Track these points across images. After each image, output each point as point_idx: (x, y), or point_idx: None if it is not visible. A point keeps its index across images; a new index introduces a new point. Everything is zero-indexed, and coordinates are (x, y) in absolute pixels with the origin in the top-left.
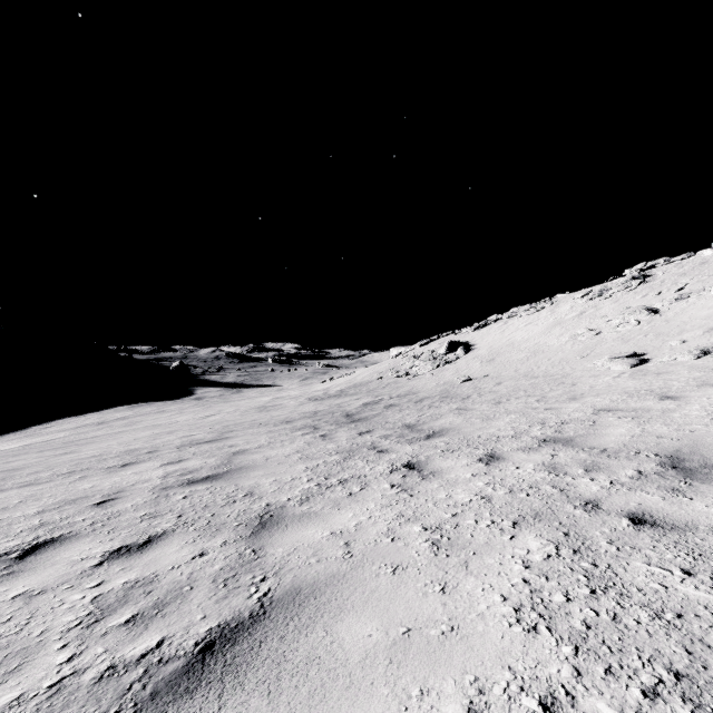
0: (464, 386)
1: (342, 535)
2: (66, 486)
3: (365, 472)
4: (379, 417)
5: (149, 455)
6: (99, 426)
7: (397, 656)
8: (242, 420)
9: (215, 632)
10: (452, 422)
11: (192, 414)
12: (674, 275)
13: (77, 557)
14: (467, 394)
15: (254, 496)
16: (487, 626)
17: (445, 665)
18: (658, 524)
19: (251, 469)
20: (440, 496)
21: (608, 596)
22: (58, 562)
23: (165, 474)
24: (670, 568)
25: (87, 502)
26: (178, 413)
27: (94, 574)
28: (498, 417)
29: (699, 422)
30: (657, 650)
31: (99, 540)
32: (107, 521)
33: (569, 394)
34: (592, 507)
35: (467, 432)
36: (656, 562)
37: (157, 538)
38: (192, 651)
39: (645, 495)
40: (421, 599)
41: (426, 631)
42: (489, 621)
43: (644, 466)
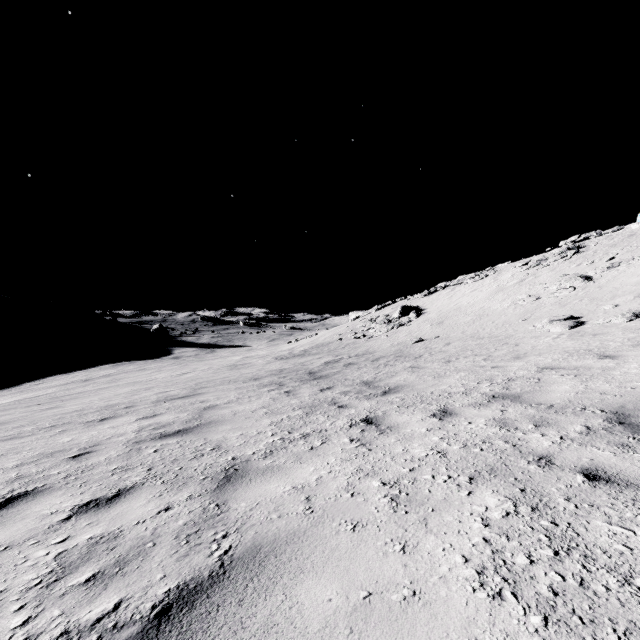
0: (416, 346)
1: (303, 489)
2: (46, 439)
3: (326, 427)
4: (339, 374)
5: (127, 410)
6: (85, 382)
7: (357, 625)
8: (214, 377)
9: (173, 593)
10: (406, 379)
11: (169, 372)
12: (605, 246)
13: (47, 511)
14: (419, 354)
15: (221, 449)
16: (450, 591)
17: (408, 636)
18: (613, 480)
19: (219, 423)
20: (397, 450)
21: (572, 558)
22: (28, 516)
23: (139, 428)
24: (631, 528)
25: (64, 456)
26: (157, 371)
27: (61, 529)
28: (449, 374)
29: (639, 380)
30: (632, 621)
31: (70, 494)
32: (80, 475)
33: (513, 354)
34: (545, 462)
35: (420, 389)
36: (617, 520)
37: (126, 492)
38: (148, 615)
39: (596, 450)
40: (382, 560)
41: (387, 595)
42: (452, 584)
43: (591, 421)
